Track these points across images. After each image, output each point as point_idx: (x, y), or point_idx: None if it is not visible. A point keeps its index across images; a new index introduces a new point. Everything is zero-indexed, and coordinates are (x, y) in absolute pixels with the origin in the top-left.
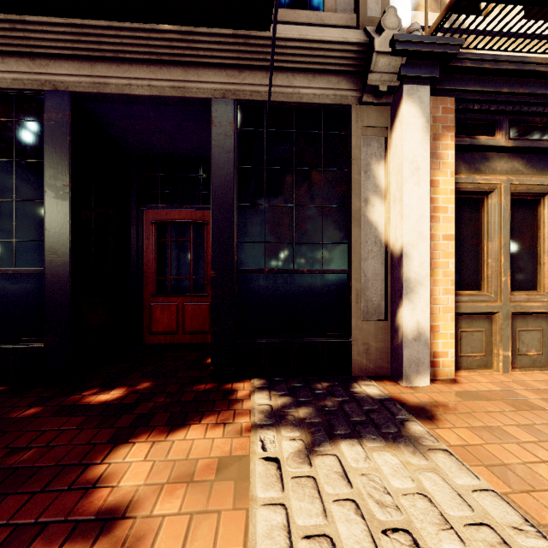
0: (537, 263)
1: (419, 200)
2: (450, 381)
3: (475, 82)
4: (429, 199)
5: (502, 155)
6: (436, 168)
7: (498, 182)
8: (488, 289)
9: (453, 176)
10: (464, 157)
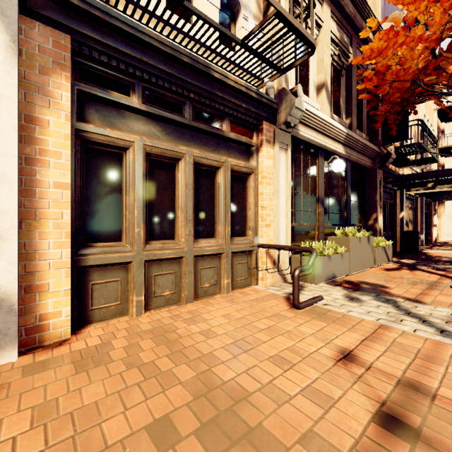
0: (175, 216)
1: (0, 134)
2: (60, 343)
3: (94, 29)
4: (17, 136)
5: (139, 117)
6: (44, 105)
7: (132, 140)
8: (126, 240)
9: (69, 120)
10: (98, 108)
